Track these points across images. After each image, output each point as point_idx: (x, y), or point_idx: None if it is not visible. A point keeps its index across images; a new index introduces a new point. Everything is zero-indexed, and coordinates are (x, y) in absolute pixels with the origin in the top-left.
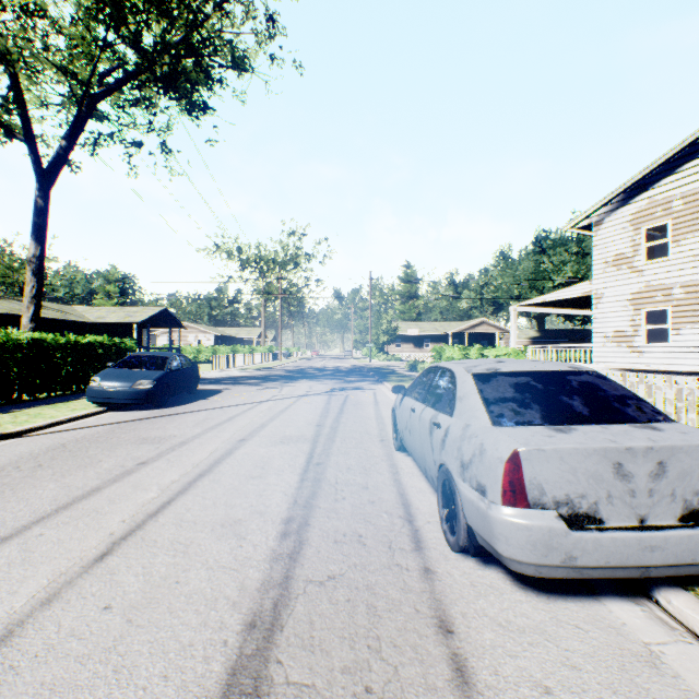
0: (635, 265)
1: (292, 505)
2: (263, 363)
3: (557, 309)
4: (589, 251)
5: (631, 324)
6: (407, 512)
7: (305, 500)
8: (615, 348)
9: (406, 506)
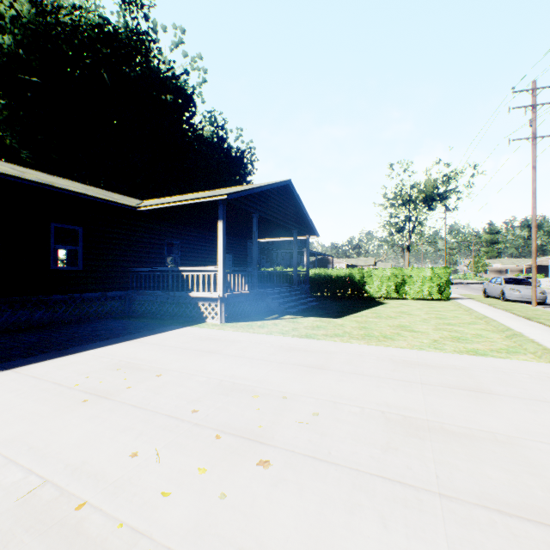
0: None
1: None
2: None
3: None
4: None
5: None
6: None
7: None
8: None
9: None
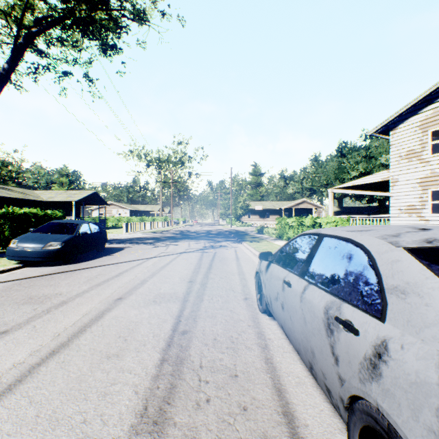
0: (422, 158)
1: (138, 418)
2: (160, 228)
3: (360, 191)
4: (373, 155)
5: (420, 200)
6: (294, 437)
7: (157, 407)
8: (407, 218)
9: (290, 419)
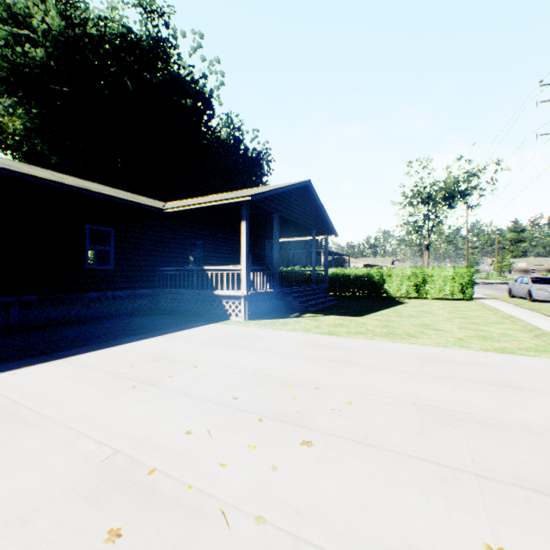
0: None
1: None
2: None
3: None
4: None
5: None
6: None
7: None
8: None
9: None
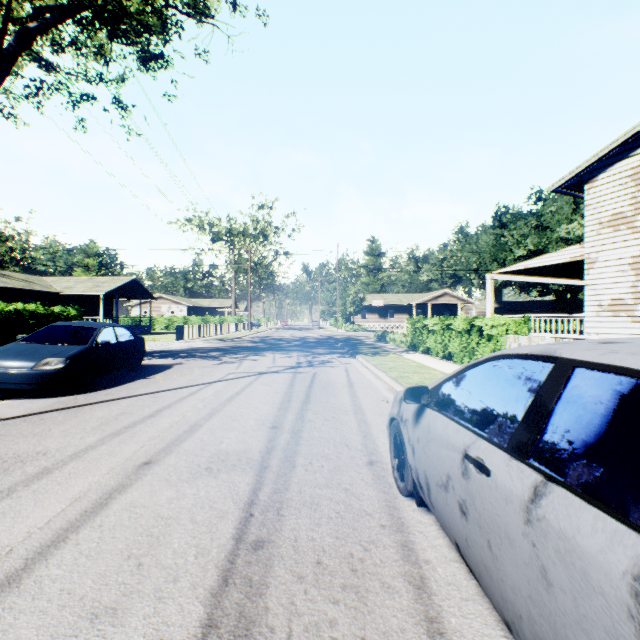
0: (637, 225)
1: None
2: (232, 333)
3: (533, 277)
4: (548, 225)
5: (632, 291)
6: None
7: None
8: (612, 318)
9: None
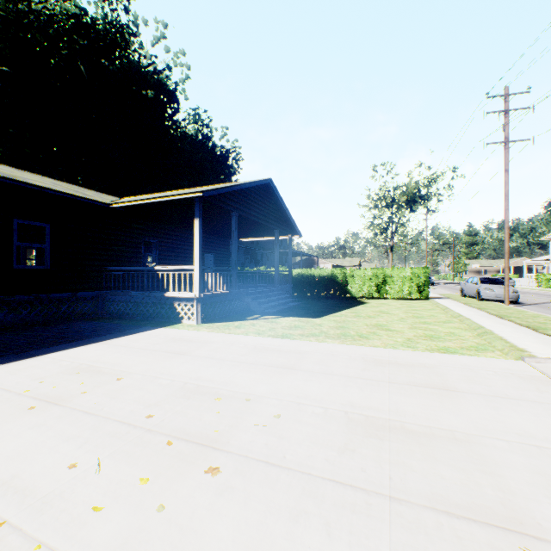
0: None
1: None
2: None
3: (545, 261)
4: None
5: None
6: None
7: None
8: None
9: None
